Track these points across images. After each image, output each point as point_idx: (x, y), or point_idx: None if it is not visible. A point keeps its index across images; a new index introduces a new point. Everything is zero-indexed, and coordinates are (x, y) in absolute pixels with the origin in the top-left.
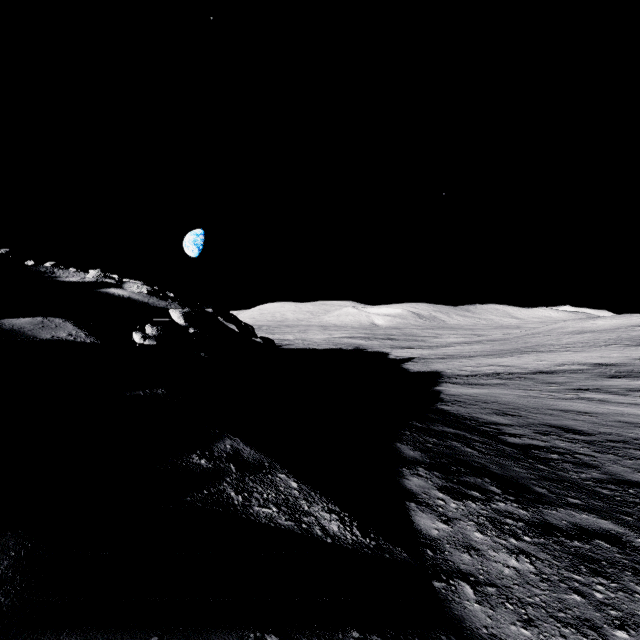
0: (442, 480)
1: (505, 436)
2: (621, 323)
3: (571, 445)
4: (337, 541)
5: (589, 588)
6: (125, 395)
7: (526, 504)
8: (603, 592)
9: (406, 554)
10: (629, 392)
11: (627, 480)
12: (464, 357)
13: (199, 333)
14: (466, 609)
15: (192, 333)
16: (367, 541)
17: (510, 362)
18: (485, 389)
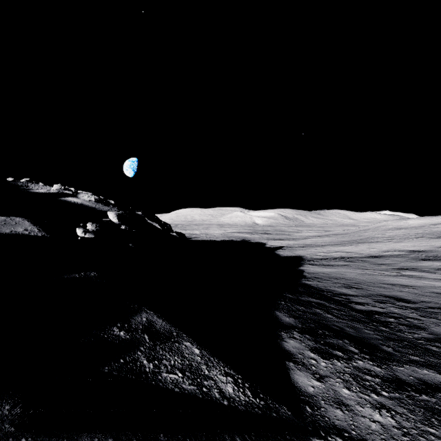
0: (312, 342)
1: (353, 304)
2: (425, 222)
3: (402, 311)
4: (232, 403)
5: None
6: (63, 277)
7: (379, 362)
8: None
9: (290, 412)
10: (437, 271)
11: None
12: (318, 246)
13: (128, 229)
14: None
15: (123, 229)
16: (257, 401)
17: (350, 249)
18: (335, 269)
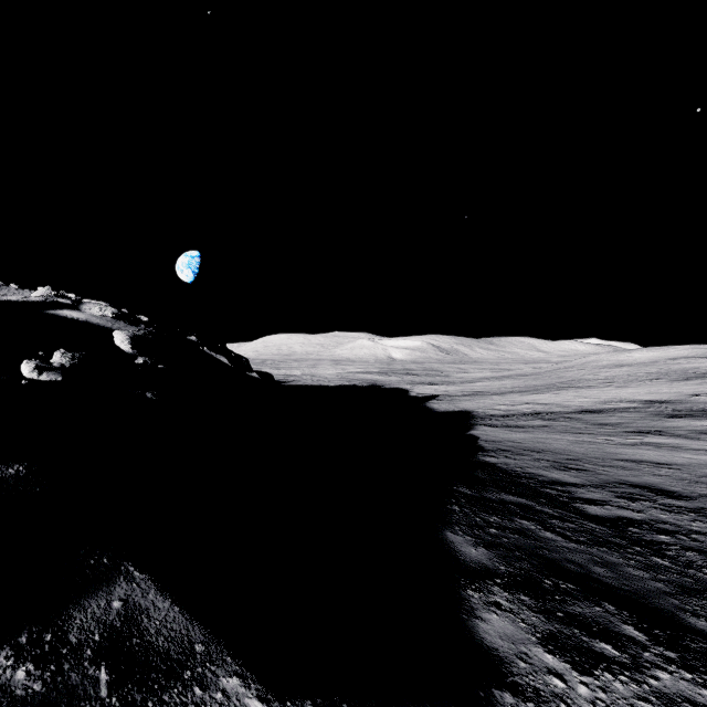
0: (539, 616)
1: (582, 503)
2: (659, 356)
3: (676, 517)
4: None
5: None
6: None
7: (704, 670)
8: None
9: None
10: (700, 435)
11: None
12: (495, 394)
13: (152, 364)
14: None
15: (140, 364)
16: None
17: (548, 399)
18: (529, 433)
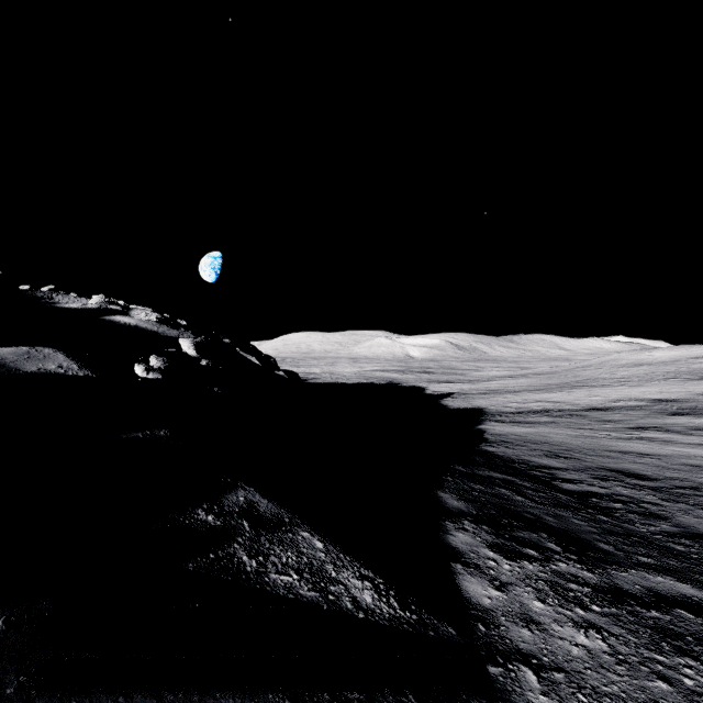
0: (492, 536)
1: (559, 482)
2: (681, 355)
3: (635, 492)
4: (371, 616)
5: (676, 672)
6: (120, 438)
7: (591, 564)
8: (693, 677)
9: (454, 630)
10: (694, 431)
11: (702, 534)
12: (509, 392)
13: (212, 365)
14: (530, 702)
15: (204, 365)
16: (407, 615)
17: (560, 398)
18: (533, 428)
